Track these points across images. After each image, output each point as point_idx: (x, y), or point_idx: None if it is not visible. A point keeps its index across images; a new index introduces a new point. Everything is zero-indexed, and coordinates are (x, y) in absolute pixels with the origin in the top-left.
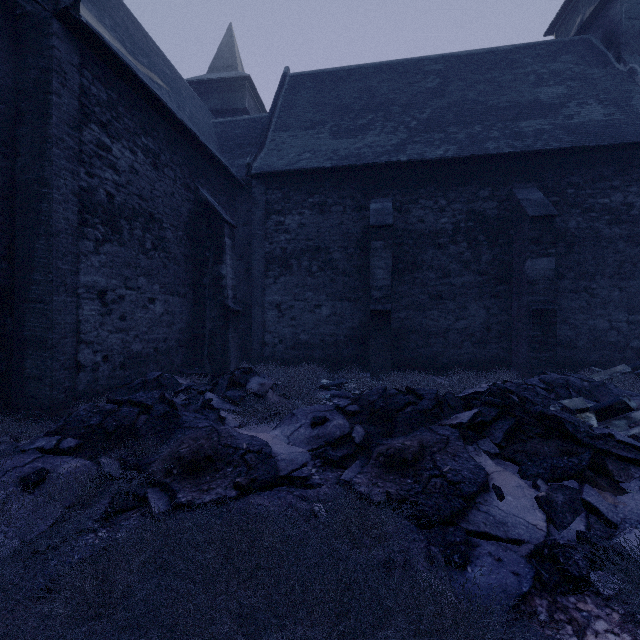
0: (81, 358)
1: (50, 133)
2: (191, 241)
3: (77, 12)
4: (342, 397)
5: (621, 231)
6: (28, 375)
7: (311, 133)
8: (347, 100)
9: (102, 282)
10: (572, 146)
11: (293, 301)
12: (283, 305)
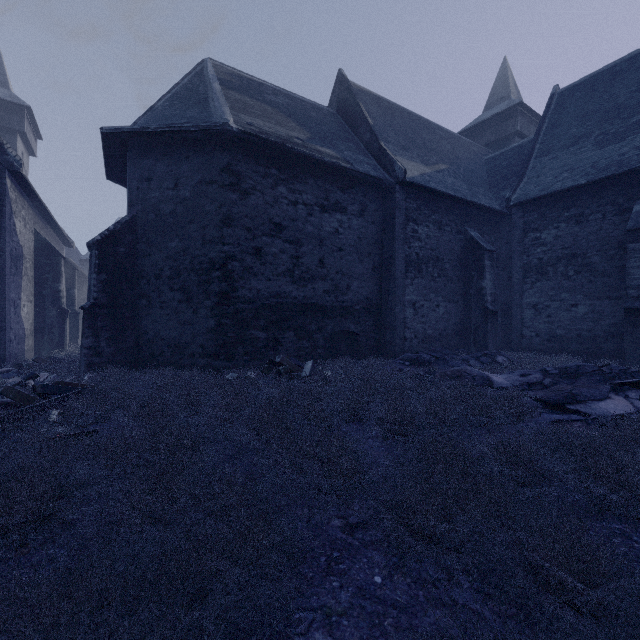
0: (406, 335)
1: (395, 236)
2: (462, 266)
3: (405, 179)
4: None
5: None
6: (387, 341)
7: (572, 150)
8: (621, 98)
9: (414, 298)
10: None
11: (549, 302)
12: (539, 305)
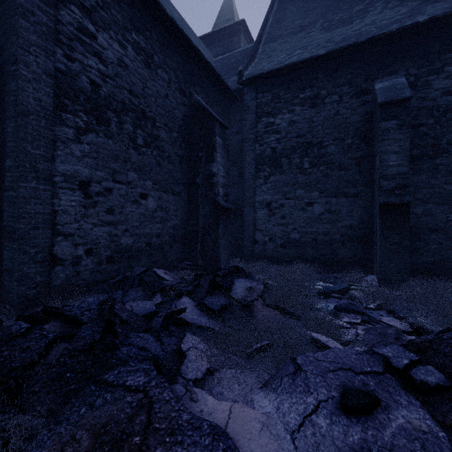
0: (58, 251)
1: (17, 3)
2: (186, 143)
3: None
4: (352, 312)
5: None
6: (5, 267)
7: (301, 35)
8: None
9: (85, 172)
10: None
11: (283, 199)
12: (273, 204)
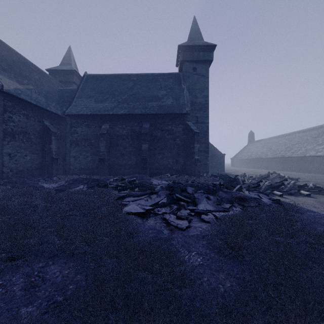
0: (4, 170)
1: None
2: (41, 137)
3: (3, 90)
4: None
5: (171, 137)
6: None
7: (88, 100)
8: (103, 88)
9: (10, 151)
10: (155, 113)
11: (79, 155)
12: (76, 156)
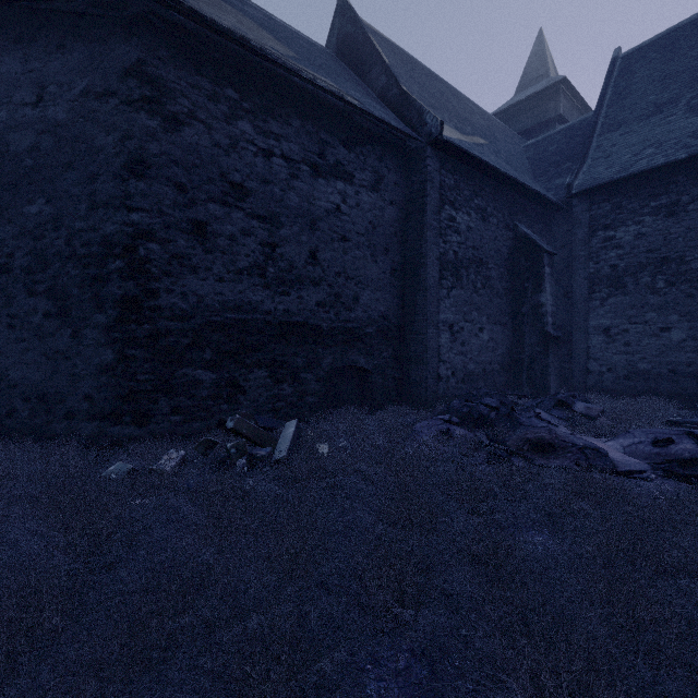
0: (440, 372)
1: (425, 223)
2: (510, 275)
3: (441, 136)
4: None
5: None
6: (412, 381)
7: (654, 120)
8: None
9: (451, 318)
10: None
11: (627, 324)
12: (613, 329)
